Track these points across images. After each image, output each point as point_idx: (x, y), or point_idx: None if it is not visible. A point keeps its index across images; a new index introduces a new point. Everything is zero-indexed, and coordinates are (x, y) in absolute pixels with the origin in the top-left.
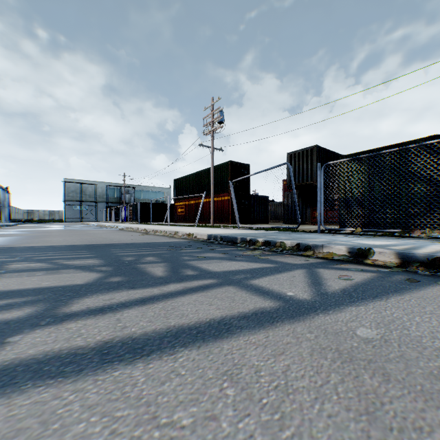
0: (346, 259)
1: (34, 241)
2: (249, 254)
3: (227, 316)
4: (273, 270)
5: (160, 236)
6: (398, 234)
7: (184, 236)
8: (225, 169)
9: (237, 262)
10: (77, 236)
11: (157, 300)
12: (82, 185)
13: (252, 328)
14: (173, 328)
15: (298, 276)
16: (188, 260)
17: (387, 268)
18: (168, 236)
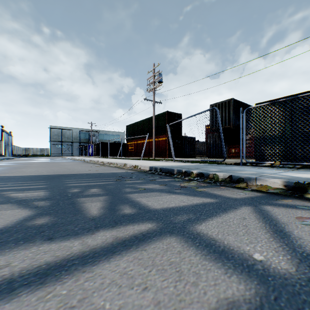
0: (283, 193)
1: (10, 171)
2: (186, 186)
3: None
4: (216, 207)
5: (112, 167)
6: None
7: (131, 168)
8: (163, 117)
9: (176, 195)
10: (49, 167)
11: (68, 270)
12: (62, 130)
13: None
14: None
15: (249, 218)
16: (129, 192)
17: None
18: (119, 168)
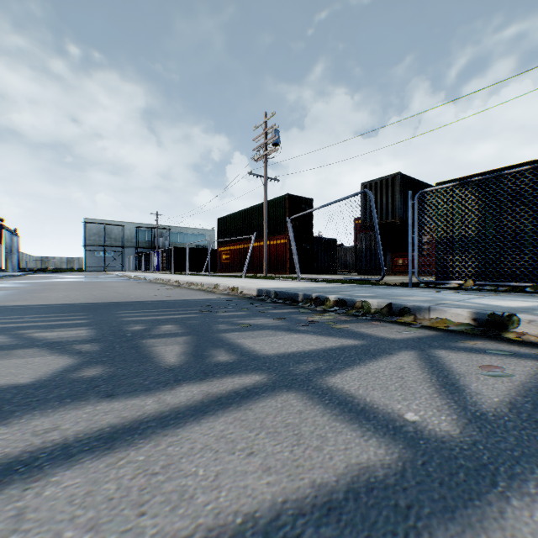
0: (471, 330)
1: (23, 298)
2: (318, 320)
3: (286, 503)
4: (361, 353)
5: (195, 291)
6: (531, 289)
7: (226, 291)
8: (282, 205)
9: (300, 335)
10: (86, 290)
11: (143, 433)
12: (106, 226)
13: None
14: None
15: (409, 367)
16: (224, 330)
17: None
18: (206, 291)
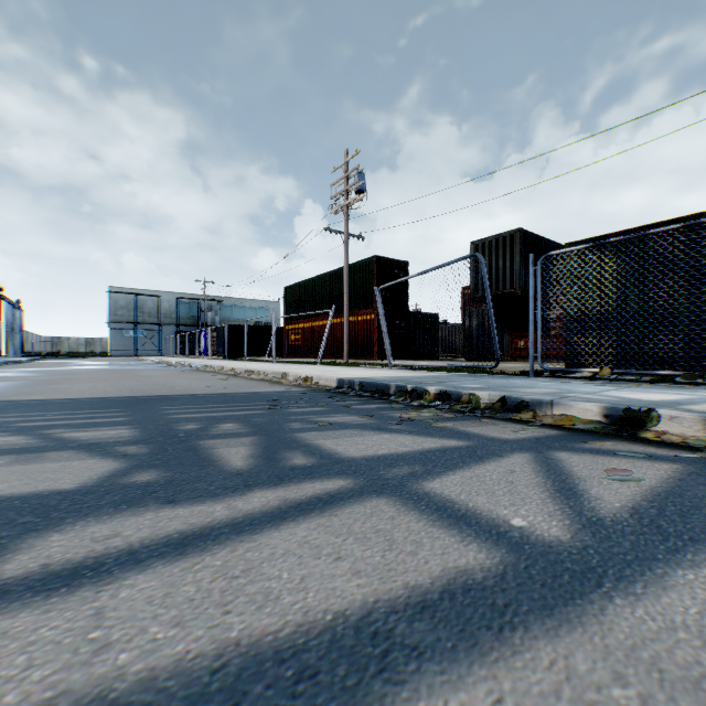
0: (602, 429)
1: (38, 390)
2: (414, 418)
3: (378, 602)
4: (465, 455)
5: (257, 382)
6: (682, 379)
7: (298, 382)
8: (368, 269)
9: (392, 435)
10: (117, 380)
11: (216, 539)
12: (138, 297)
13: (450, 658)
14: (233, 652)
15: (521, 471)
16: (298, 430)
17: (693, 451)
18: (271, 382)
